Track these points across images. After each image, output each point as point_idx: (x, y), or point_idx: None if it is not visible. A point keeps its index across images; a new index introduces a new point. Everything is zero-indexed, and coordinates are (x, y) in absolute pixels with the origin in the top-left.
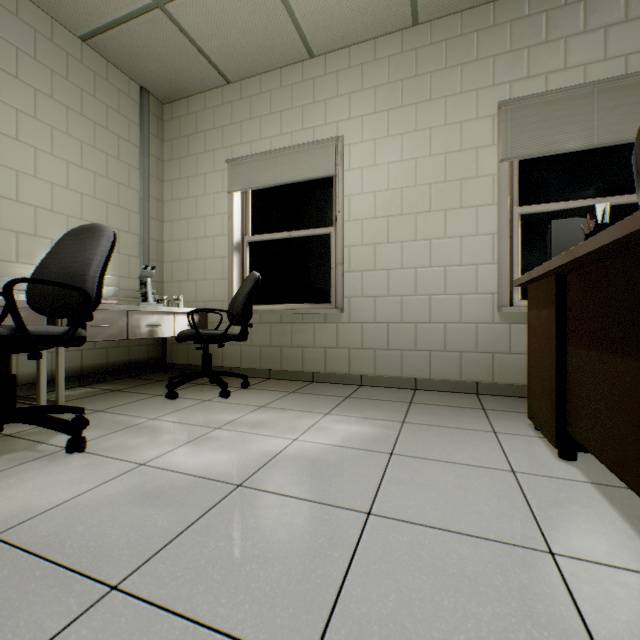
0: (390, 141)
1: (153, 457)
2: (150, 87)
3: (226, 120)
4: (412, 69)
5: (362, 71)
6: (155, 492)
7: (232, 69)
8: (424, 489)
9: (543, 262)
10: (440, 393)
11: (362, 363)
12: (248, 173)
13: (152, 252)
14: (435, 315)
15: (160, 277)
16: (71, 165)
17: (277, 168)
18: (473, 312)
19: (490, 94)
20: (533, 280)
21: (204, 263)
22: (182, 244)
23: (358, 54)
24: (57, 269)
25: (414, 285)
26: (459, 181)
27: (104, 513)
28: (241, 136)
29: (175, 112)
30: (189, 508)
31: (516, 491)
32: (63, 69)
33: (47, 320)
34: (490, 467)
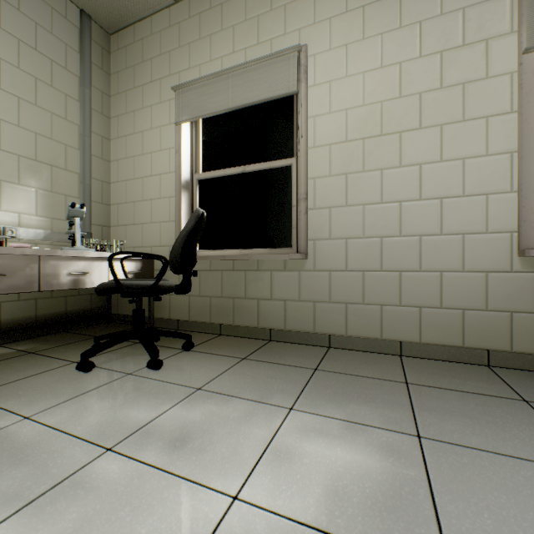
0: (366, 44)
1: None
2: (91, 10)
3: (173, 44)
4: None
5: None
6: None
7: None
8: None
9: None
10: (437, 363)
11: (330, 320)
12: (196, 100)
13: (95, 193)
14: (427, 261)
15: (105, 221)
16: None
17: (229, 91)
18: (481, 257)
19: None
20: None
21: (150, 204)
22: (128, 184)
23: None
24: None
25: (398, 223)
26: (461, 86)
27: None
28: (189, 60)
29: (121, 42)
30: None
31: None
32: None
33: None
34: None
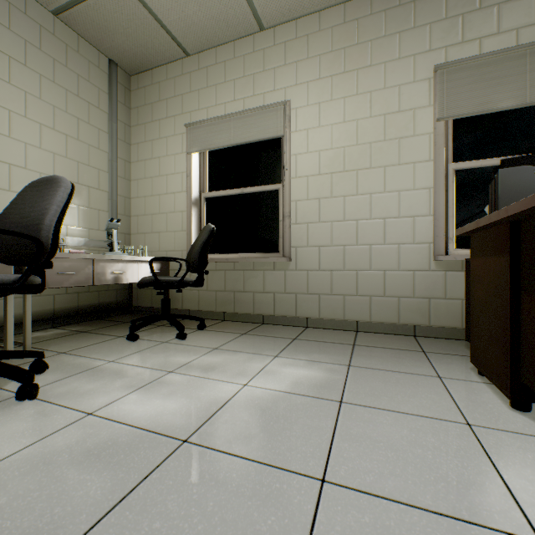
0: (333, 104)
1: (102, 405)
2: (118, 60)
3: (185, 89)
4: (354, 38)
5: (308, 41)
6: (95, 449)
7: (190, 42)
8: (379, 447)
9: (476, 214)
10: (380, 335)
11: (308, 307)
12: (205, 136)
13: (120, 207)
14: (375, 263)
15: (127, 229)
16: (44, 127)
17: (231, 131)
18: (411, 260)
19: (427, 59)
20: (480, 228)
21: (166, 217)
22: (147, 200)
23: (304, 26)
24: (16, 219)
25: (355, 236)
26: (397, 140)
27: (34, 478)
28: (199, 103)
29: (140, 83)
30: (127, 472)
31: (478, 450)
32: (36, 40)
33: (16, 268)
34: (444, 419)
